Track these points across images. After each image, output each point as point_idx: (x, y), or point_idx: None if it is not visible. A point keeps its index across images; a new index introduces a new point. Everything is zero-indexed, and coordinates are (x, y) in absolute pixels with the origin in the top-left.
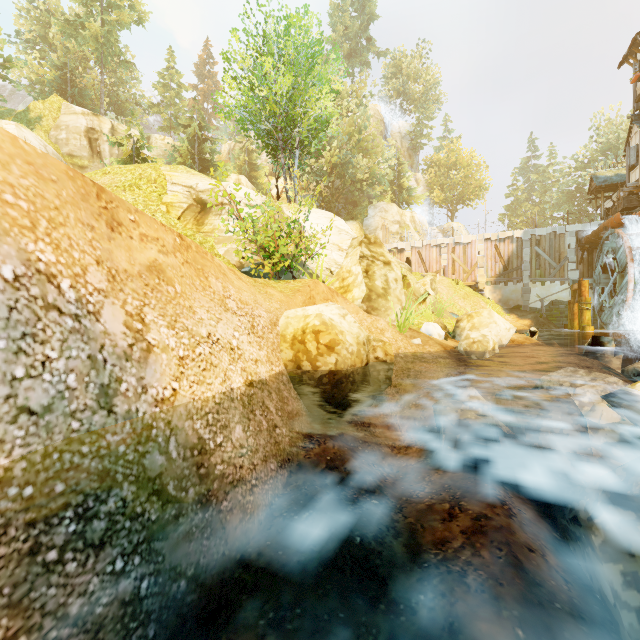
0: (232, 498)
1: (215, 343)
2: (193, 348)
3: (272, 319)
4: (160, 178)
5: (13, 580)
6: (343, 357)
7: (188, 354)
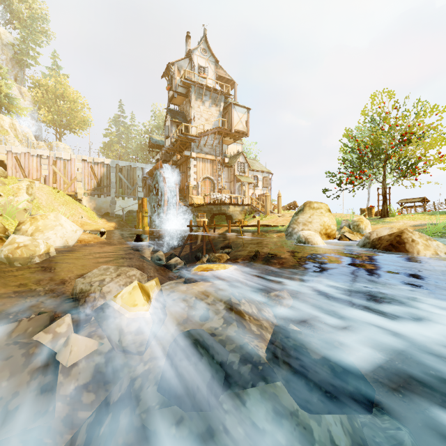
0: None
1: None
2: None
3: None
4: None
5: None
6: None
7: None
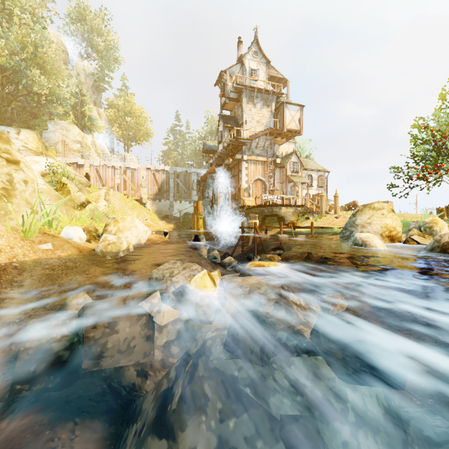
0: None
1: None
2: None
3: None
4: None
5: None
6: None
7: None
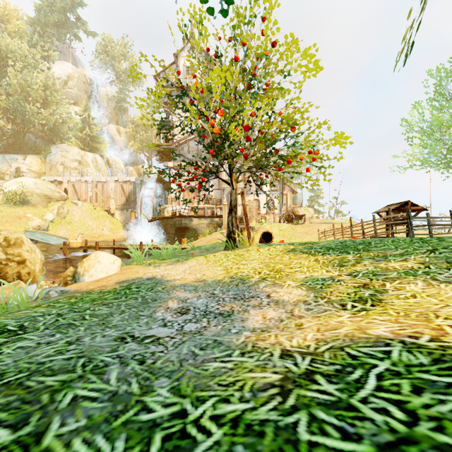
0: None
1: None
2: None
3: None
4: None
5: None
6: None
7: None
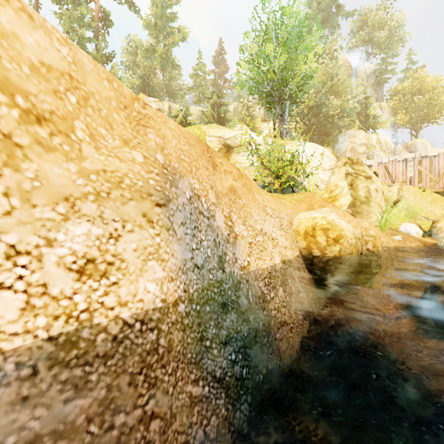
0: (281, 332)
1: (264, 235)
2: (254, 237)
3: (289, 220)
4: (202, 134)
5: (195, 351)
6: (345, 247)
7: (252, 241)
